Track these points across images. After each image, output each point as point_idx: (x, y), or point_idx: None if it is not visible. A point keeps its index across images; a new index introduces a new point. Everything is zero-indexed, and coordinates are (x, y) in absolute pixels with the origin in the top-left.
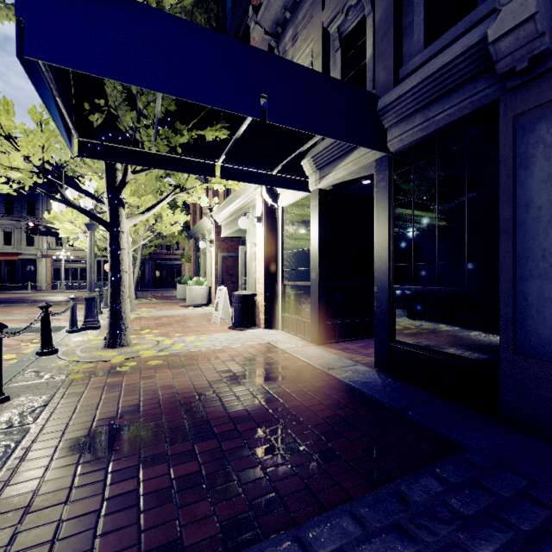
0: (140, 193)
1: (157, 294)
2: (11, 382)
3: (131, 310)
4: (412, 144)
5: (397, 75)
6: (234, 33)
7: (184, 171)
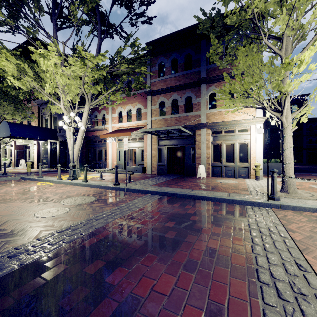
0: None
1: None
2: None
3: None
4: (62, 140)
5: (60, 130)
6: None
7: (20, 139)
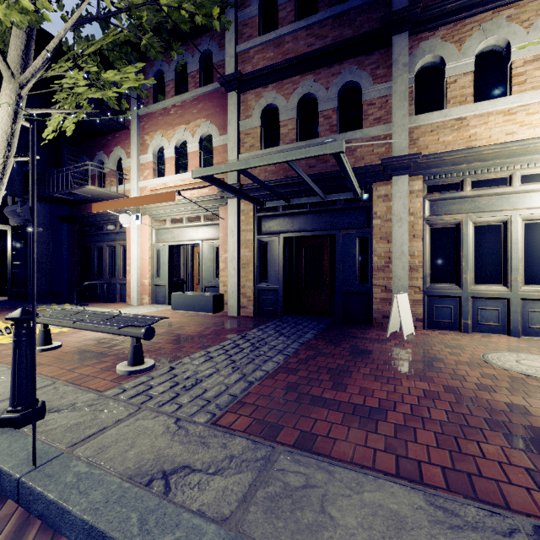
0: None
1: None
2: None
3: None
4: (17, 225)
5: (14, 200)
6: None
7: None
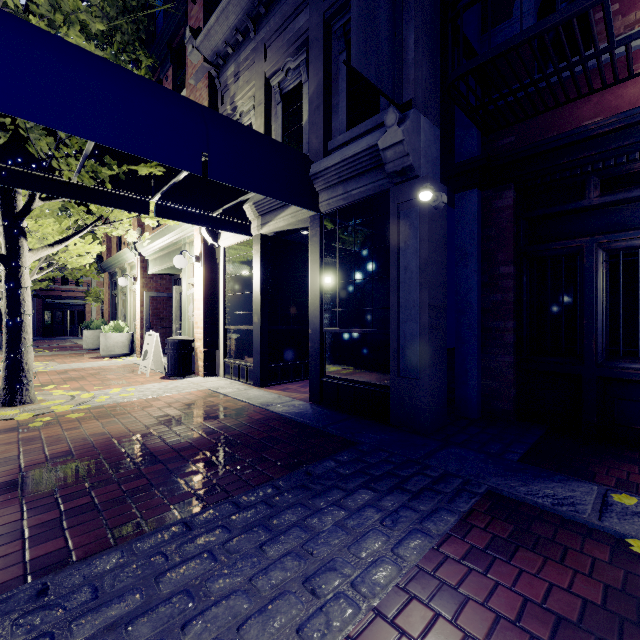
0: (33, 213)
1: (49, 344)
2: None
3: None
4: (337, 209)
5: (326, 146)
6: (166, 41)
7: (111, 205)
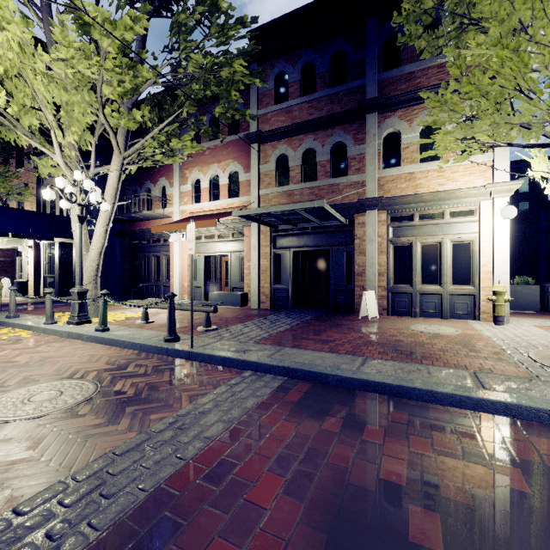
0: None
1: None
2: None
3: None
4: None
5: None
6: None
7: None
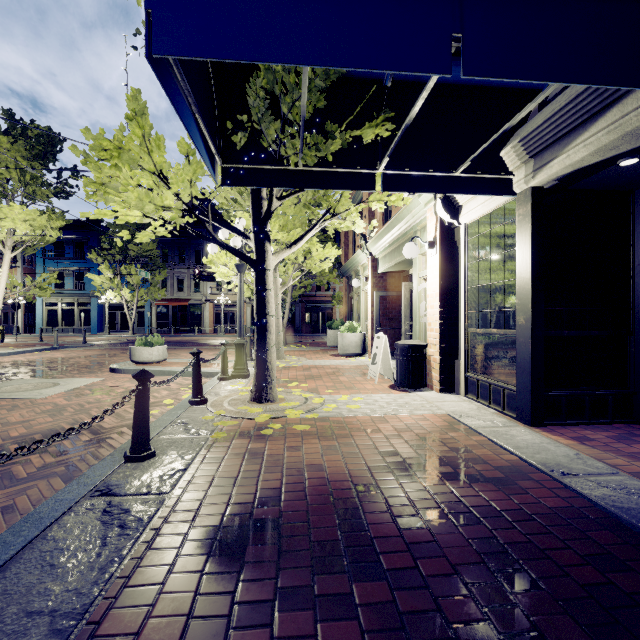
0: (288, 228)
1: (307, 340)
2: (162, 433)
3: (280, 357)
4: None
5: None
6: None
7: (335, 187)
